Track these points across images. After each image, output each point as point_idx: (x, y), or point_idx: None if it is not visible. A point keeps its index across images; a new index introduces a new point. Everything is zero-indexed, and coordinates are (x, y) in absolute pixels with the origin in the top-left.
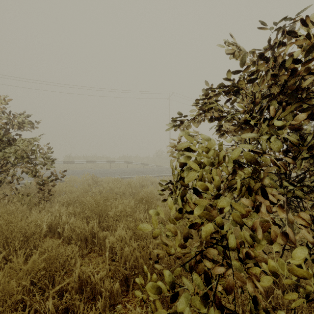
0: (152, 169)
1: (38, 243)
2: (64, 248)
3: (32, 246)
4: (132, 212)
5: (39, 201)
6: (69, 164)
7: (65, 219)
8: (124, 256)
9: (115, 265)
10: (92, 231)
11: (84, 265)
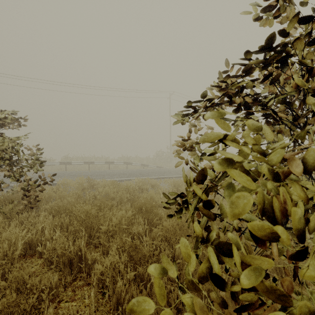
0: (152, 170)
1: (9, 268)
2: (39, 278)
3: (0, 274)
4: (129, 223)
5: (23, 210)
6: (67, 165)
7: (48, 234)
8: (117, 294)
9: (102, 312)
10: (80, 251)
11: (65, 301)
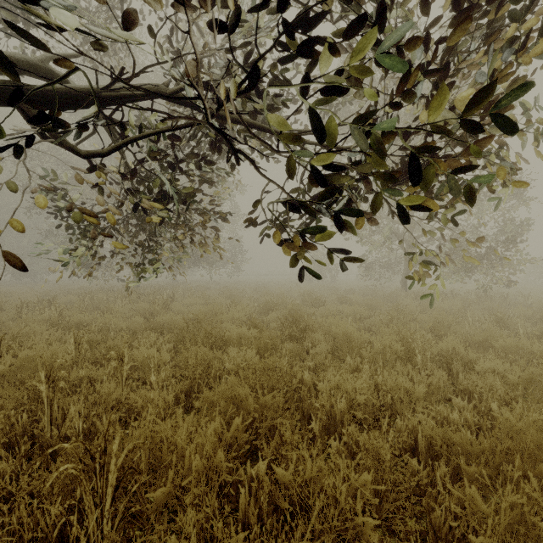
0: None
1: None
2: None
3: None
4: None
5: None
6: None
7: None
8: None
9: None
10: None
11: None
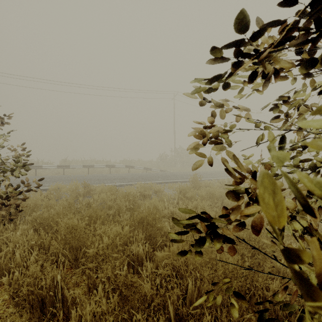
0: (155, 174)
1: None
2: None
3: None
4: (127, 239)
5: (0, 222)
6: (66, 169)
7: (19, 258)
8: None
9: None
10: (57, 285)
11: None
